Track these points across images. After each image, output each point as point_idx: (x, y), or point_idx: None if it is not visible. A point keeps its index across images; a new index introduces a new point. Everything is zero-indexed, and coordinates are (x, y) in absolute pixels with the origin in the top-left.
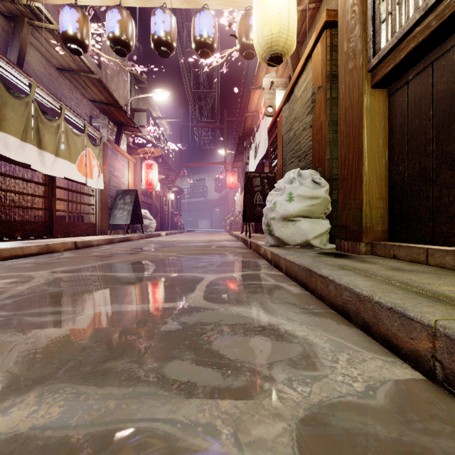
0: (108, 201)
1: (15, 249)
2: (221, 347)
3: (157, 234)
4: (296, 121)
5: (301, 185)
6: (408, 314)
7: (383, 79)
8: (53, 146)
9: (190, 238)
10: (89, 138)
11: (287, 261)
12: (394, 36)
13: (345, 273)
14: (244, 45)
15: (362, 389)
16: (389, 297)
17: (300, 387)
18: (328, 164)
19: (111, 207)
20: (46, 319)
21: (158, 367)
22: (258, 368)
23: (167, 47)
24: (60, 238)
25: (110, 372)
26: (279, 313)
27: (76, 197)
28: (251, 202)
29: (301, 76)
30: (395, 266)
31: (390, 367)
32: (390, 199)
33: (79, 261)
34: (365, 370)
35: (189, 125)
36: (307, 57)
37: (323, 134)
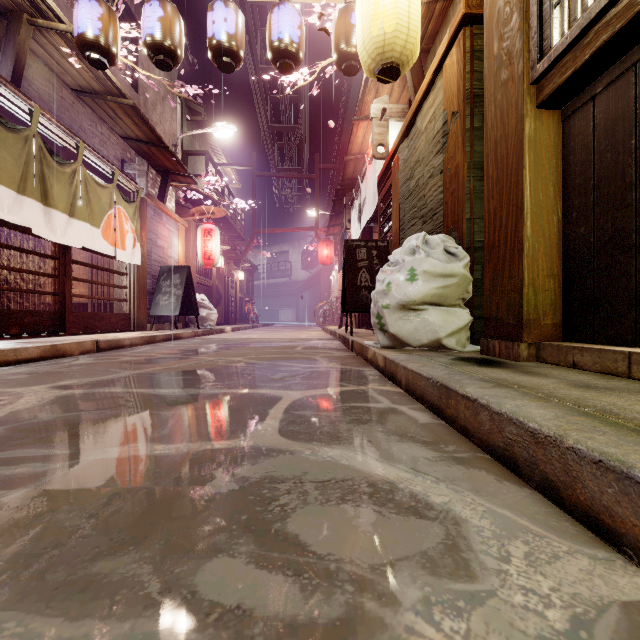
0: (148, 282)
1: (4, 352)
2: (302, 527)
3: (219, 329)
4: (419, 164)
5: (429, 257)
6: (637, 476)
7: (555, 94)
8: (66, 202)
9: (266, 335)
10: (119, 191)
11: (409, 371)
12: (574, 25)
13: (506, 393)
14: (344, 55)
15: (564, 625)
16: (595, 441)
17: (447, 621)
18: (467, 226)
19: (153, 290)
20: (17, 471)
21: (187, 573)
22: (367, 575)
23: (231, 58)
24: (77, 335)
25: (97, 585)
26: (400, 460)
27: (102, 277)
28: (353, 284)
29: (426, 99)
30: (581, 382)
31: (606, 571)
32: (565, 277)
33: (98, 371)
34: (562, 578)
35: (265, 175)
36: (436, 69)
37: (459, 181)
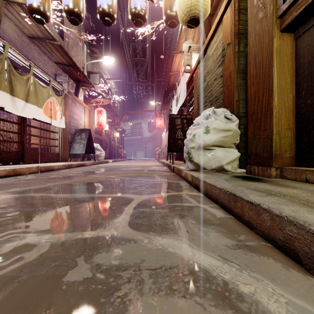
0: (69, 137)
1: None
2: None
3: (106, 161)
4: (208, 74)
5: (216, 120)
6: None
7: (293, 22)
8: (24, 94)
9: (129, 164)
10: (53, 89)
11: (207, 184)
12: None
13: (278, 200)
14: (169, 16)
15: None
16: None
17: None
18: (236, 104)
19: (71, 141)
20: None
21: None
22: None
23: (109, 18)
24: (30, 164)
25: None
26: (210, 248)
27: (46, 134)
28: (174, 137)
29: (212, 38)
30: None
31: None
32: (297, 129)
33: (34, 183)
34: None
35: (129, 84)
36: (218, 22)
37: (232, 80)
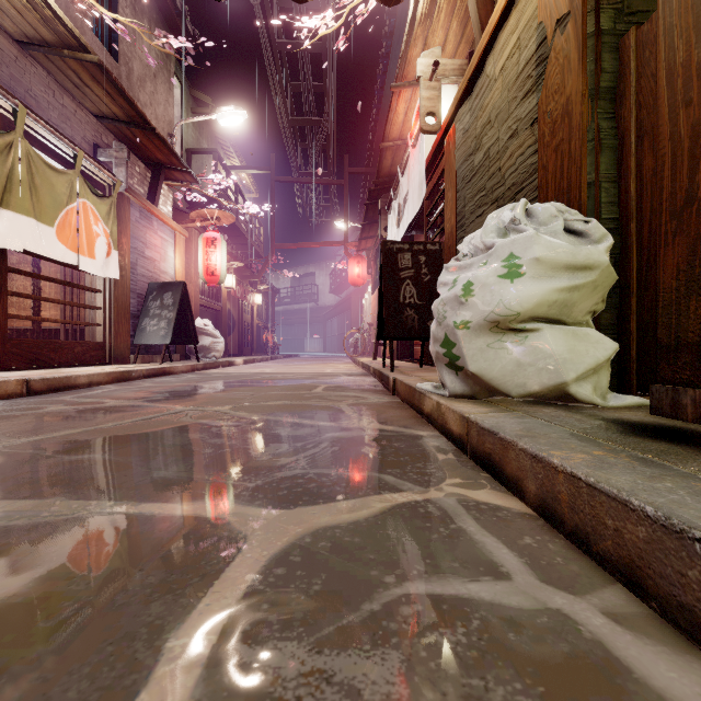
0: (131, 302)
1: None
2: None
3: (227, 361)
4: (489, 127)
5: (543, 235)
6: None
7: None
8: None
9: (282, 369)
10: (85, 180)
11: (556, 472)
12: None
13: None
14: None
15: None
16: None
17: None
18: (589, 195)
19: (139, 313)
20: None
21: None
22: None
23: None
24: (17, 371)
25: None
26: None
27: (78, 297)
28: (394, 301)
29: (503, 25)
30: None
31: None
32: None
33: None
34: None
35: (286, 180)
36: None
37: (573, 124)
